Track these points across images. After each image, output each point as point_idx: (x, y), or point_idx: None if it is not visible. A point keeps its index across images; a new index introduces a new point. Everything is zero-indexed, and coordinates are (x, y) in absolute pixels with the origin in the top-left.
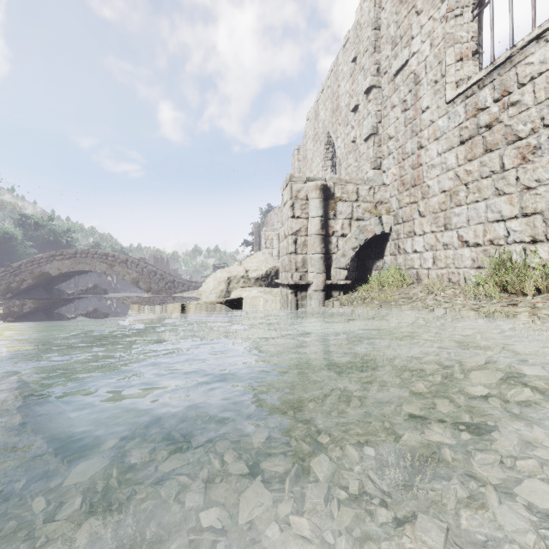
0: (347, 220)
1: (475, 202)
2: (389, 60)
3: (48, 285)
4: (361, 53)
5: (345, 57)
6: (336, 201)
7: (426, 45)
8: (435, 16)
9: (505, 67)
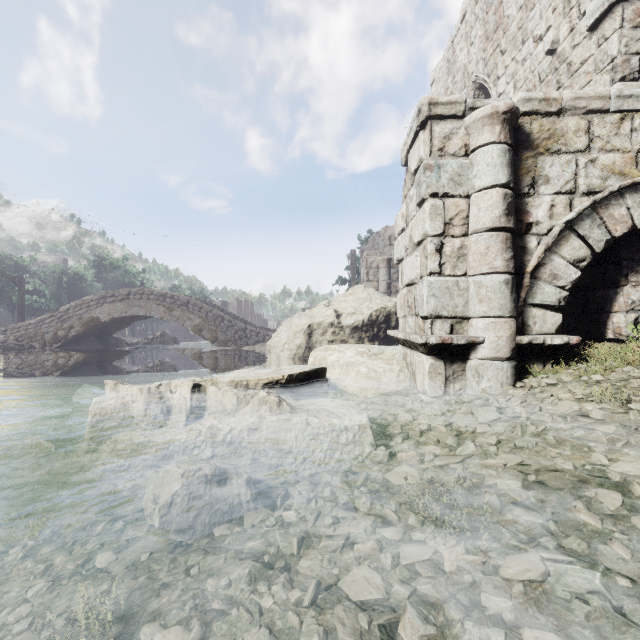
0: (566, 195)
1: None
2: None
3: (103, 333)
4: None
5: None
6: (538, 151)
7: None
8: None
9: None
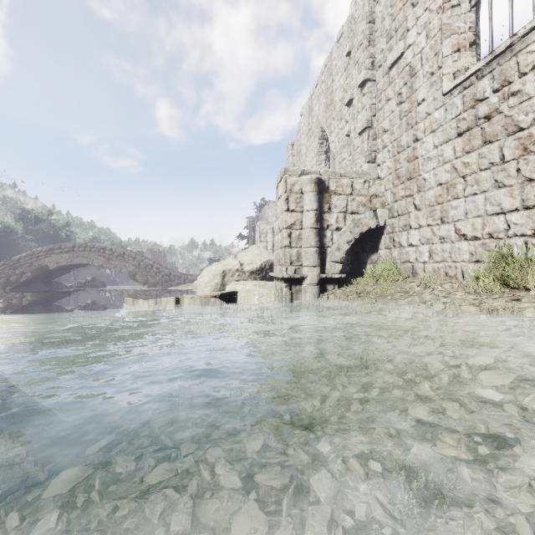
0: (342, 214)
1: (473, 194)
2: (383, 53)
3: (47, 278)
4: (355, 47)
5: (339, 52)
6: (331, 194)
7: (422, 36)
8: (431, 7)
9: (505, 56)
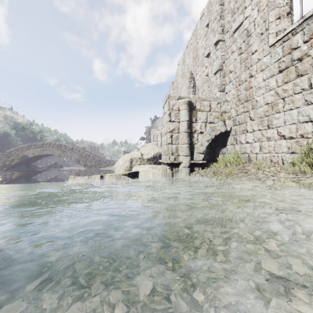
0: (204, 123)
1: (290, 109)
2: (229, 23)
3: (27, 162)
4: (212, 21)
5: (201, 25)
6: (197, 111)
7: (255, 11)
8: None
9: (312, 19)
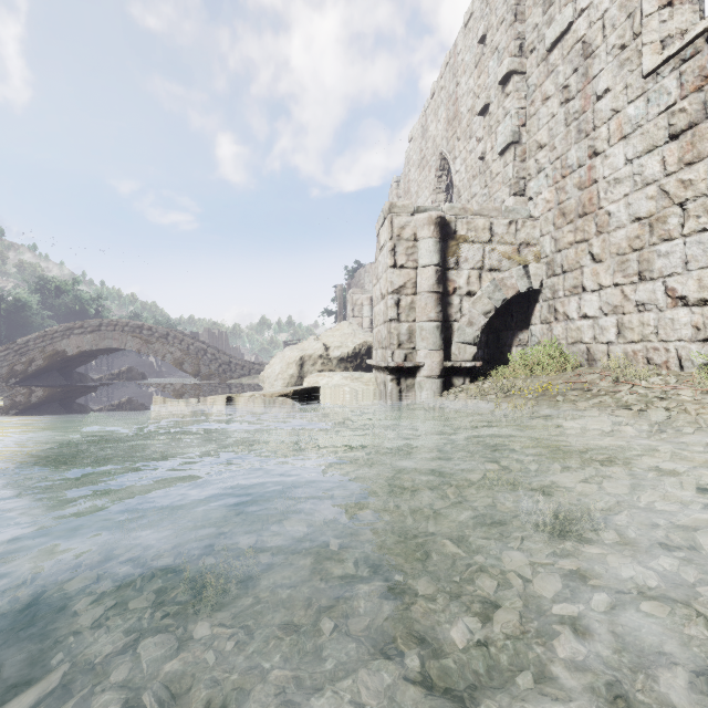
0: (476, 271)
1: (701, 231)
2: (538, 30)
3: (66, 367)
4: (493, 27)
5: (467, 41)
6: (459, 242)
7: None
8: None
9: None
